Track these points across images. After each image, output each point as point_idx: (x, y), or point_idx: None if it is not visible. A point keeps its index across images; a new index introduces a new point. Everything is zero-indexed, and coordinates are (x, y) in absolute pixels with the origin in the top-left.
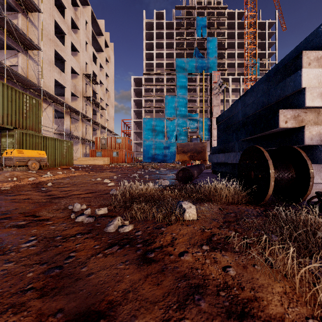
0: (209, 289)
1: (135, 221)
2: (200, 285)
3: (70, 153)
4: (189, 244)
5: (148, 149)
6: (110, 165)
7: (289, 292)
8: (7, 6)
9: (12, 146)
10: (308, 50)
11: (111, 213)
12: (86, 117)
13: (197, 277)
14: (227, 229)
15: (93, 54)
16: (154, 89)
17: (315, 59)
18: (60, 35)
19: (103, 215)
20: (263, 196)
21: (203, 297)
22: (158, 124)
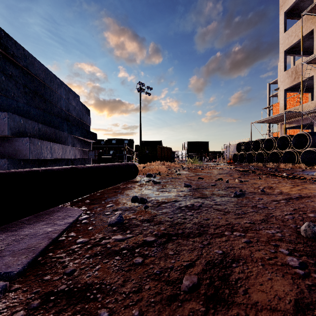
0: None
1: None
2: None
3: None
4: None
5: None
6: None
7: None
8: None
9: None
10: None
11: None
12: None
13: None
14: None
15: None
16: None
17: None
18: None
19: None
20: None
21: None
22: None
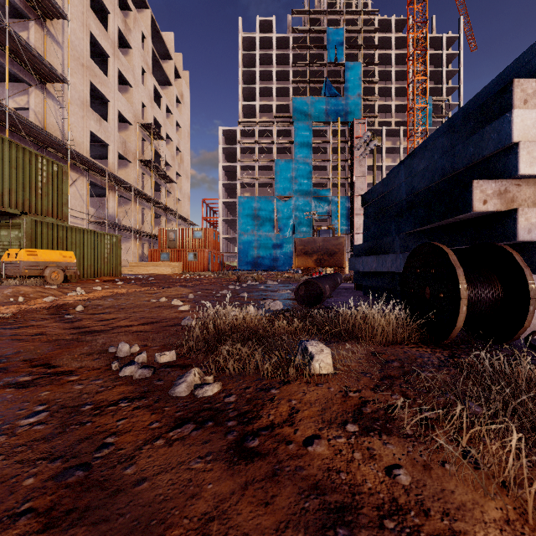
0: (363, 514)
1: (224, 376)
2: (347, 505)
3: (116, 255)
4: (323, 421)
5: (247, 248)
6: (183, 276)
7: (515, 520)
8: (10, 9)
9: (18, 244)
10: (522, 78)
11: (182, 361)
12: (144, 195)
13: (340, 489)
14: (389, 392)
15: (155, 89)
16: (257, 148)
17: (535, 93)
18: (99, 59)
19: (168, 363)
20: (448, 330)
21: (352, 533)
22: (263, 207)
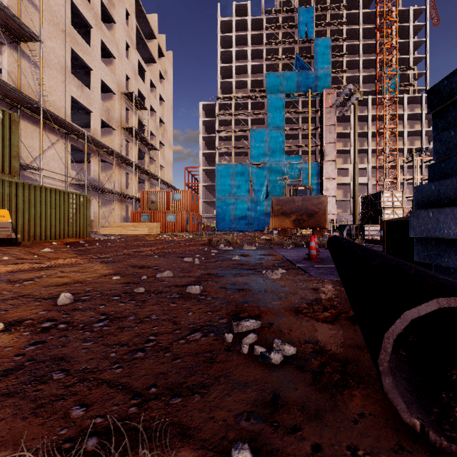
0: None
1: None
2: None
3: (83, 215)
4: None
5: (224, 210)
6: (159, 236)
7: None
8: None
9: None
10: None
11: None
12: (126, 160)
13: None
14: None
15: (139, 64)
16: (234, 120)
17: None
18: (83, 31)
19: None
20: None
21: None
22: (239, 173)
